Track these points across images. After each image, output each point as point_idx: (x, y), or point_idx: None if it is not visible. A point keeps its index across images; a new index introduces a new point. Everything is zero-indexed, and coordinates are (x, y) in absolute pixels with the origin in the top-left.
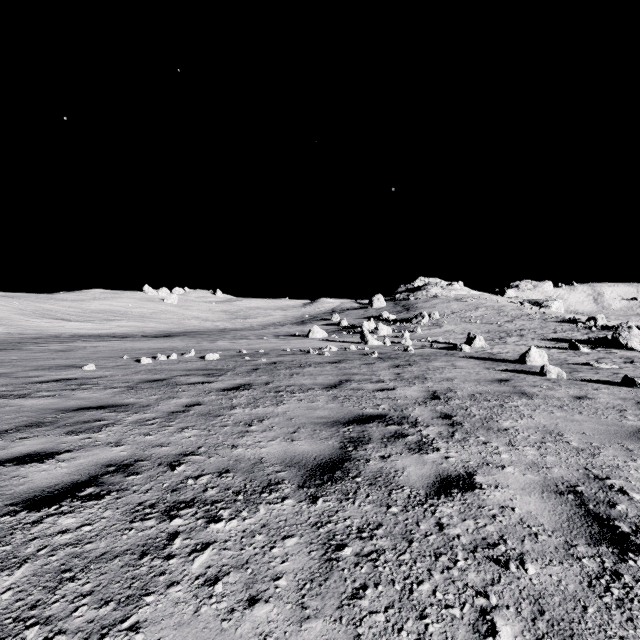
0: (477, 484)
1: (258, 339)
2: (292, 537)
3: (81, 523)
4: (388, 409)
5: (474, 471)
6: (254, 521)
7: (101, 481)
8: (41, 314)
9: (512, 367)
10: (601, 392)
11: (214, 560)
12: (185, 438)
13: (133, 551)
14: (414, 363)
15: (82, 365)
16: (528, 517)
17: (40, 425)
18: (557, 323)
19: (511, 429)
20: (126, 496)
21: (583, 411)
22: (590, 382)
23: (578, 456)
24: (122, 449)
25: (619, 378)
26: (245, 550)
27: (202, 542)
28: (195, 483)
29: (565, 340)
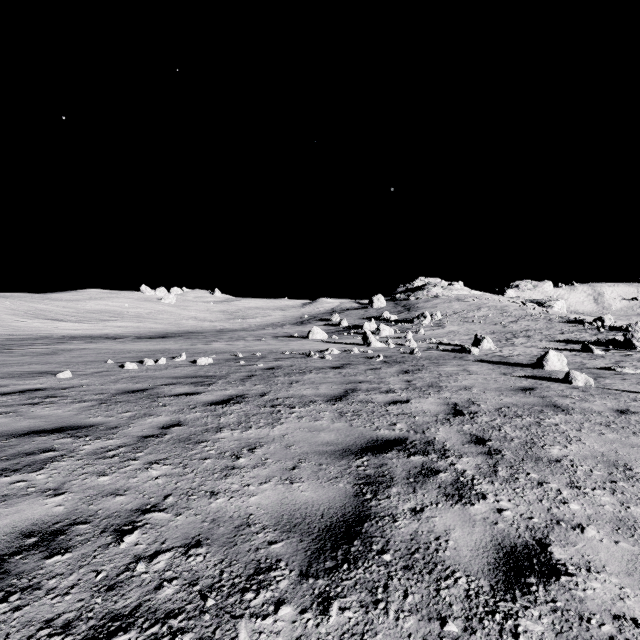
0: (559, 564)
1: (256, 340)
2: None
3: None
4: (406, 430)
5: (545, 537)
6: None
7: (5, 568)
8: (34, 314)
9: (530, 372)
10: None
11: None
12: (150, 480)
13: None
14: (423, 368)
15: (58, 371)
16: None
17: None
18: (563, 323)
19: (564, 460)
20: (31, 603)
21: (637, 431)
22: (623, 391)
23: None
24: (59, 501)
25: None
26: None
27: None
28: (146, 570)
29: (574, 341)
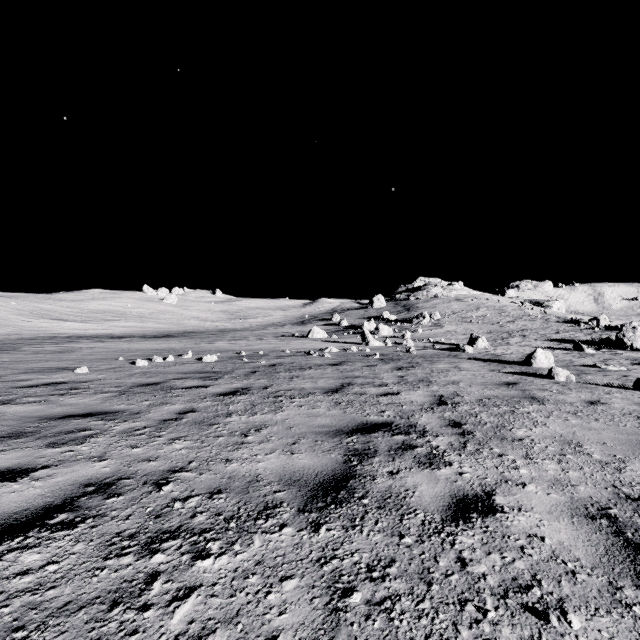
0: (498, 506)
1: (257, 340)
2: (291, 578)
3: (46, 561)
4: (393, 416)
5: (492, 490)
6: (247, 557)
7: (77, 505)
8: (39, 314)
9: (518, 369)
10: (614, 396)
11: (198, 612)
12: (175, 451)
13: (103, 599)
14: (417, 365)
15: (75, 367)
16: (561, 549)
17: (20, 436)
18: (559, 323)
19: (526, 439)
20: (103, 524)
21: (599, 418)
22: (600, 385)
23: (603, 471)
24: (105, 464)
25: (629, 381)
26: (236, 597)
27: (185, 586)
28: (182, 507)
29: (568, 341)
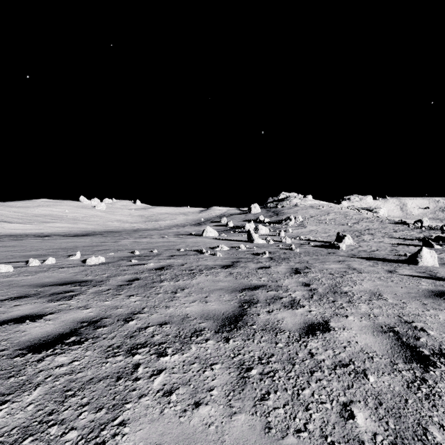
0: None
1: (159, 238)
2: None
3: None
4: None
5: None
6: None
7: None
8: None
9: (411, 269)
10: None
11: None
12: None
13: None
14: (310, 265)
15: None
16: None
17: None
18: (392, 224)
19: None
20: None
21: None
22: None
23: None
24: None
25: None
26: None
27: None
28: None
29: (409, 238)
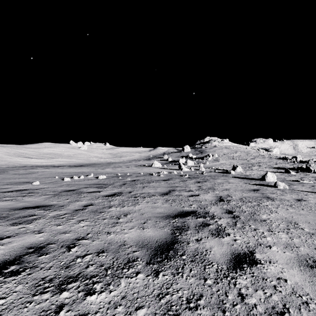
0: (257, 260)
1: (126, 167)
2: (142, 308)
3: None
4: (197, 207)
5: (253, 250)
6: (117, 293)
7: (22, 260)
8: (18, 155)
9: (258, 182)
10: (309, 197)
11: None
12: (80, 227)
13: None
14: (207, 180)
15: (33, 182)
16: (297, 287)
17: None
18: (277, 159)
19: (268, 220)
20: (35, 272)
21: (304, 208)
22: (301, 191)
23: (312, 238)
24: (41, 235)
25: (315, 188)
26: None
27: (79, 314)
28: (81, 261)
29: (282, 168)
